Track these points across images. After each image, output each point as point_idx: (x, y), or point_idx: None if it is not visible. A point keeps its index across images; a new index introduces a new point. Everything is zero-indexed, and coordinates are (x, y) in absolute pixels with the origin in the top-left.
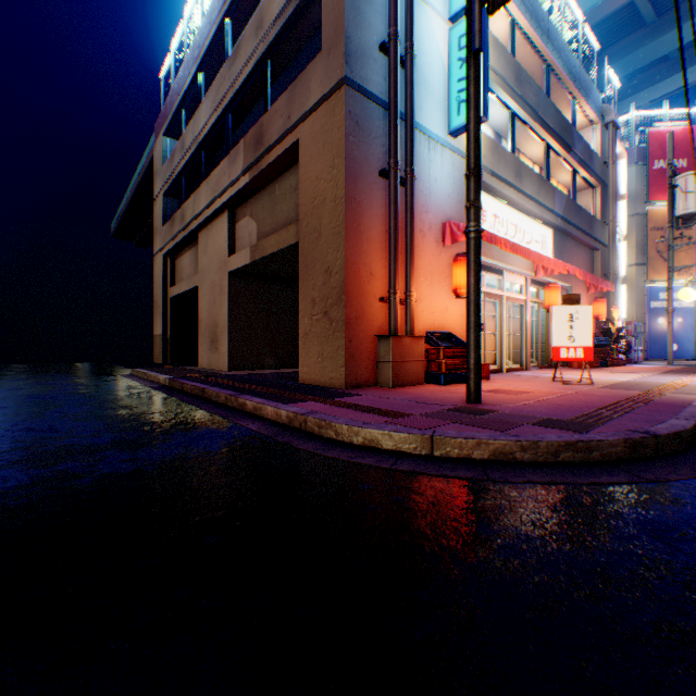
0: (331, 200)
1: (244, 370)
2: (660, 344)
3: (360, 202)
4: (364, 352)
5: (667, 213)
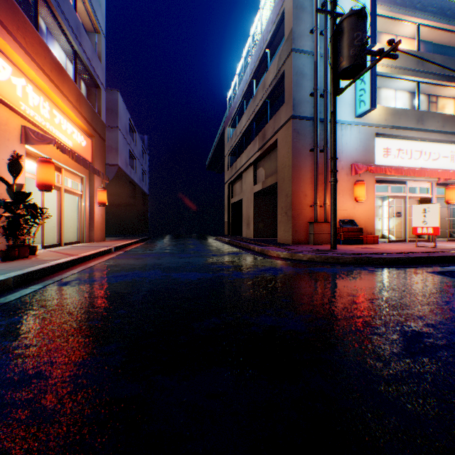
0: (287, 166)
1: (260, 238)
2: None
3: (299, 166)
4: (301, 229)
5: None
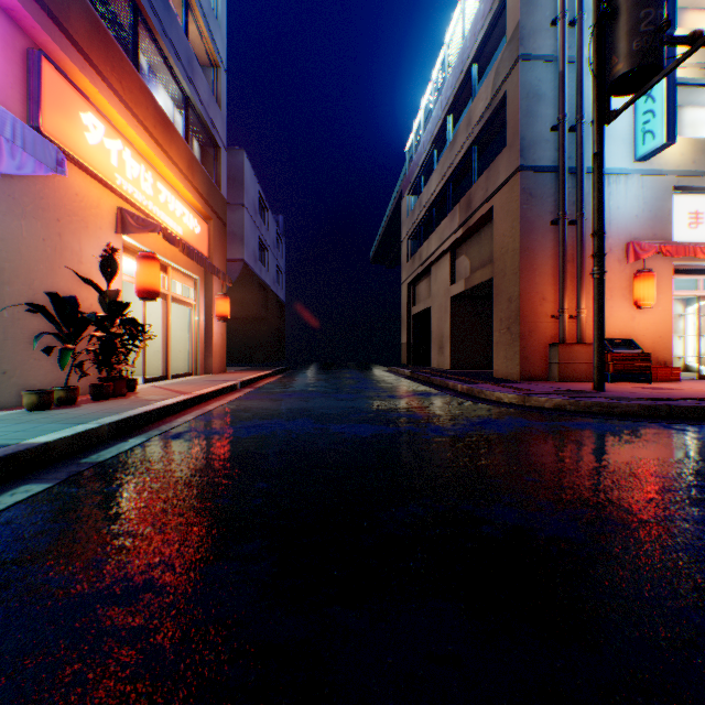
0: (510, 251)
1: (461, 369)
2: None
3: (532, 249)
4: (536, 356)
5: None
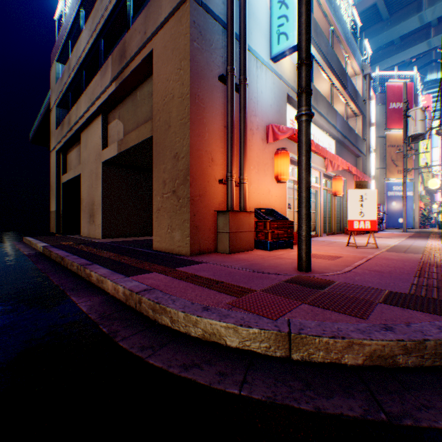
0: (178, 97)
1: (115, 238)
2: (393, 218)
3: (203, 99)
4: (207, 225)
5: (402, 134)
